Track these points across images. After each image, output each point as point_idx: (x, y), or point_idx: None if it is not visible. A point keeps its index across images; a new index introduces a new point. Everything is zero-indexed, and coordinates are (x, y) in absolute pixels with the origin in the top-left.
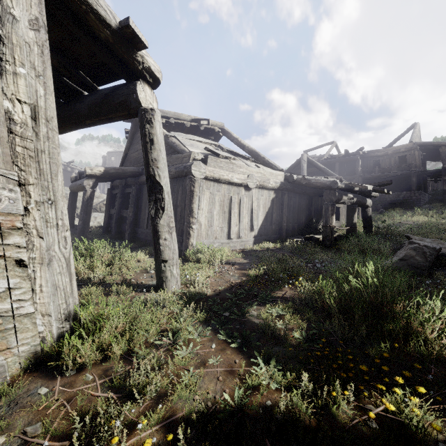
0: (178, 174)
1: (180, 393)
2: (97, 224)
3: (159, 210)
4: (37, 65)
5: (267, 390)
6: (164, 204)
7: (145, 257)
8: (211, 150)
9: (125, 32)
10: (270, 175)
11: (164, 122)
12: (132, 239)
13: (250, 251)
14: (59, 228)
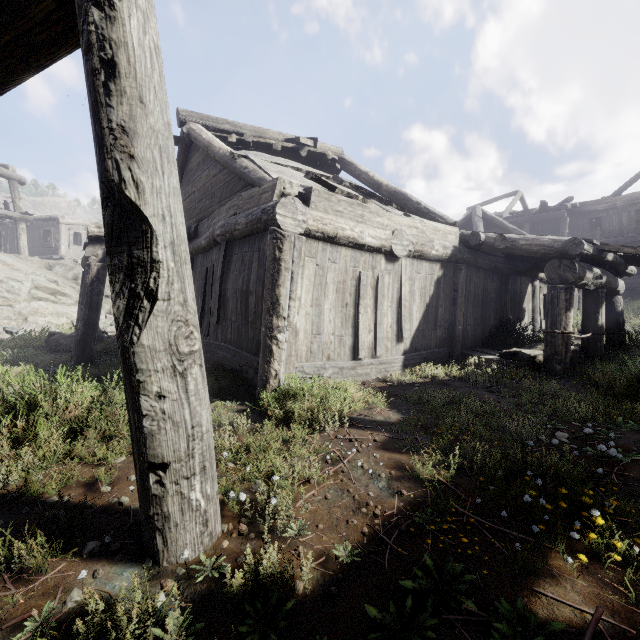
0: (250, 227)
1: None
2: None
3: (138, 301)
4: None
5: None
6: (157, 280)
7: None
8: (319, 179)
9: None
10: (433, 233)
11: (234, 141)
12: None
13: (399, 385)
14: None
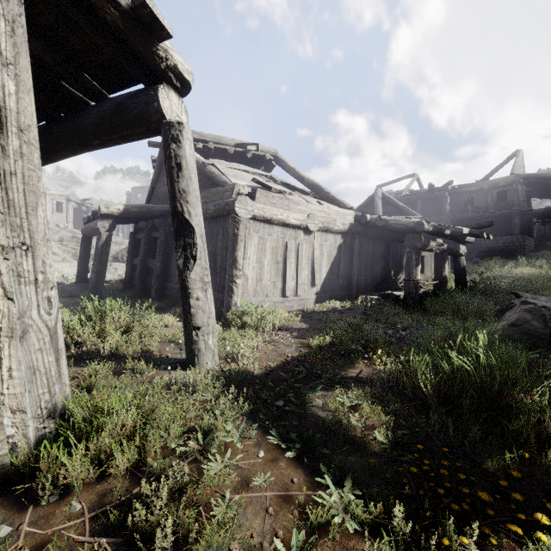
0: (217, 213)
1: (208, 538)
2: (118, 277)
3: (189, 260)
4: (4, 49)
5: (342, 532)
6: (196, 251)
7: (174, 321)
8: (261, 182)
9: (140, 14)
10: (336, 215)
11: (200, 147)
12: (159, 296)
13: (311, 312)
14: (39, 285)
